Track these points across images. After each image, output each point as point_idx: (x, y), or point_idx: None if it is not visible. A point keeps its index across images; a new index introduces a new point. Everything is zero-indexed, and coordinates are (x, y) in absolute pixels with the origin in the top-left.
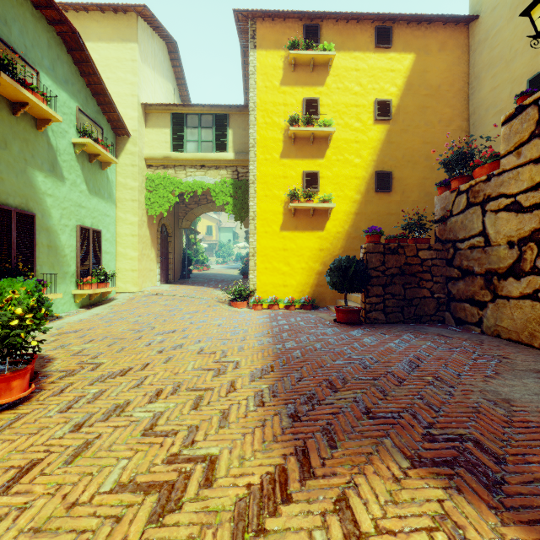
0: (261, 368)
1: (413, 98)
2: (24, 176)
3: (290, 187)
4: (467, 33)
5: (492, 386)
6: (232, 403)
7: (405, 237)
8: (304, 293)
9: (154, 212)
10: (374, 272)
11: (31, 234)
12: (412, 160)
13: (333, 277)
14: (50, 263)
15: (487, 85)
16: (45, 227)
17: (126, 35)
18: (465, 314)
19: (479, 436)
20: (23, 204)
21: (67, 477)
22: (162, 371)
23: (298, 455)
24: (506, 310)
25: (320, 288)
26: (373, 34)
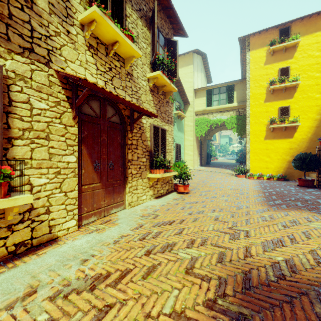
0: (258, 194)
1: None
2: None
3: (270, 117)
4: None
5: None
6: (249, 200)
7: None
8: (279, 172)
9: (199, 134)
10: None
11: None
12: None
13: (296, 163)
14: None
15: None
16: None
17: (188, 62)
18: None
19: None
20: None
21: (213, 203)
22: (220, 192)
23: (273, 207)
24: None
25: (290, 169)
26: None
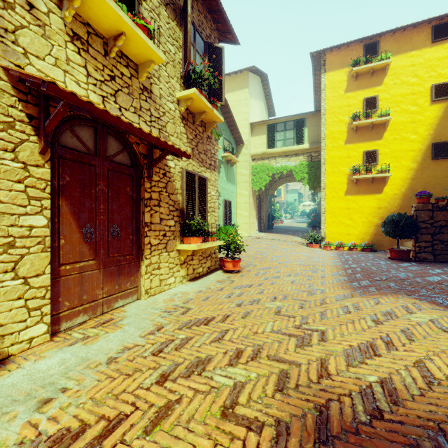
0: (337, 272)
1: None
2: None
3: (353, 164)
4: None
5: None
6: (325, 280)
7: None
8: (364, 240)
9: (256, 187)
10: (423, 224)
11: None
12: None
13: (387, 227)
14: None
15: None
16: None
17: (241, 85)
18: None
19: None
20: None
21: (274, 286)
22: (286, 269)
23: (358, 292)
24: None
25: (378, 236)
26: (429, 32)
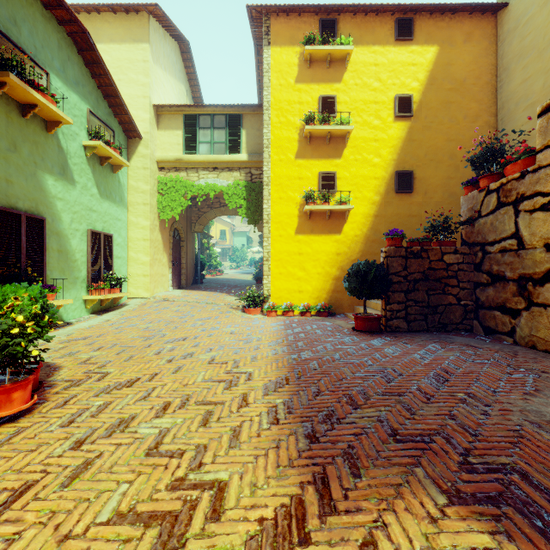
0: (276, 380)
1: (437, 93)
2: (33, 180)
3: (306, 189)
4: (495, 22)
5: (533, 405)
6: (244, 420)
7: (429, 240)
8: (320, 299)
9: (166, 215)
10: (395, 278)
11: (41, 238)
12: (435, 159)
13: (352, 282)
14: (60, 268)
15: (517, 77)
16: (56, 231)
17: (137, 35)
18: (495, 322)
19: (526, 467)
20: (33, 208)
21: (62, 503)
22: (170, 382)
23: (316, 484)
24: (543, 319)
25: (337, 294)
26: (393, 26)
